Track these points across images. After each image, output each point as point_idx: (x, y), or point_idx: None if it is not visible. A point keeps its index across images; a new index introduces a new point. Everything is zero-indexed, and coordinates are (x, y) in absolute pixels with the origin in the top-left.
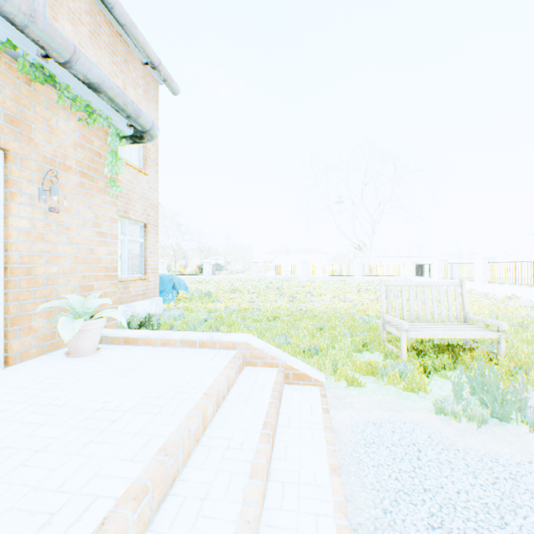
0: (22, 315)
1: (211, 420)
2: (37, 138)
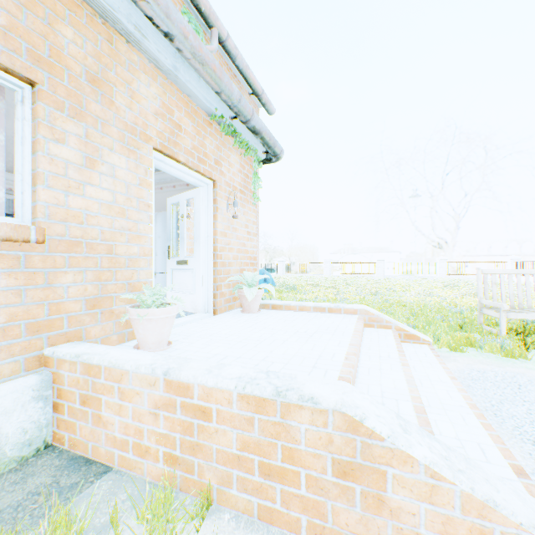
0: (219, 284)
1: (360, 346)
2: (224, 171)
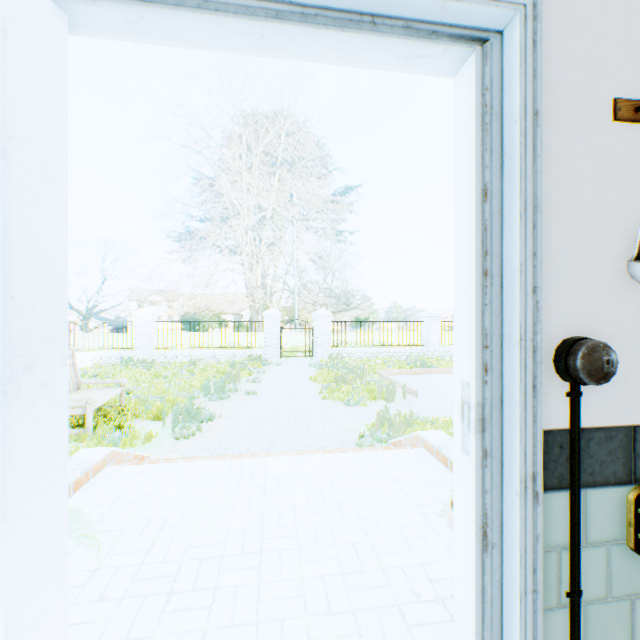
0: None
1: None
2: None
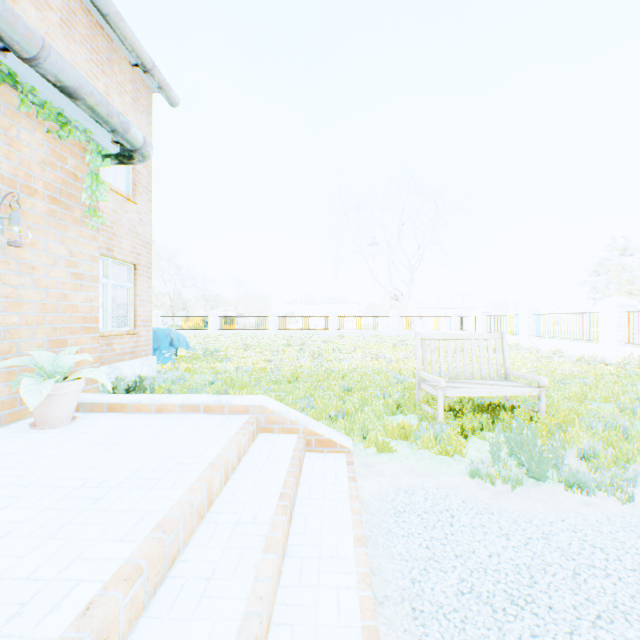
0: None
1: (218, 494)
2: None
